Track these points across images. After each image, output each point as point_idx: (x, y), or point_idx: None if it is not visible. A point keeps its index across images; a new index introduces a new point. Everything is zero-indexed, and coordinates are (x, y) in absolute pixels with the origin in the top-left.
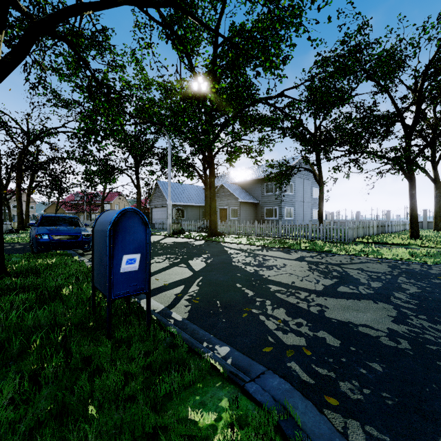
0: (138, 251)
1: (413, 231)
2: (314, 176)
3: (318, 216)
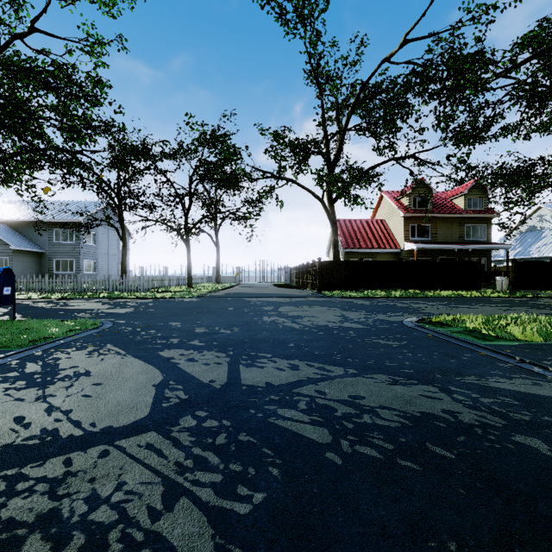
0: (10, 286)
1: (189, 282)
2: (118, 232)
3: (122, 270)
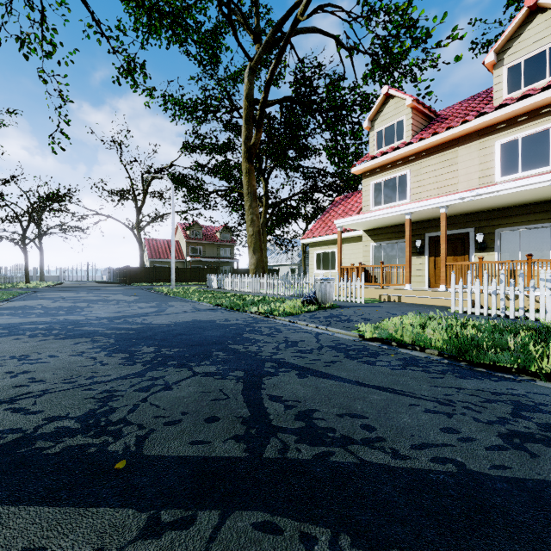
0: None
1: (27, 280)
2: None
3: None
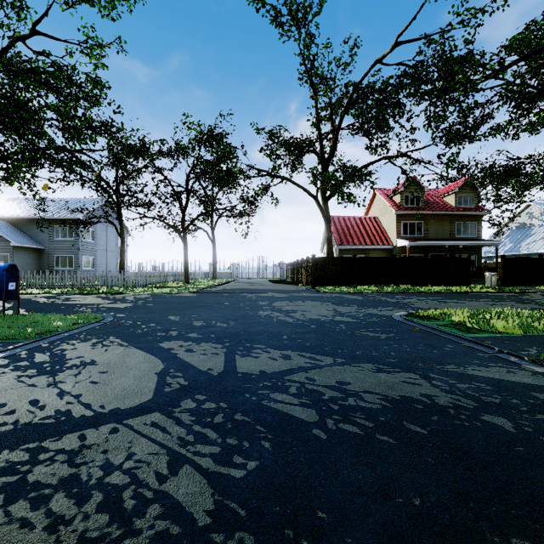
0: (15, 281)
1: (186, 278)
2: (116, 229)
3: (120, 266)
